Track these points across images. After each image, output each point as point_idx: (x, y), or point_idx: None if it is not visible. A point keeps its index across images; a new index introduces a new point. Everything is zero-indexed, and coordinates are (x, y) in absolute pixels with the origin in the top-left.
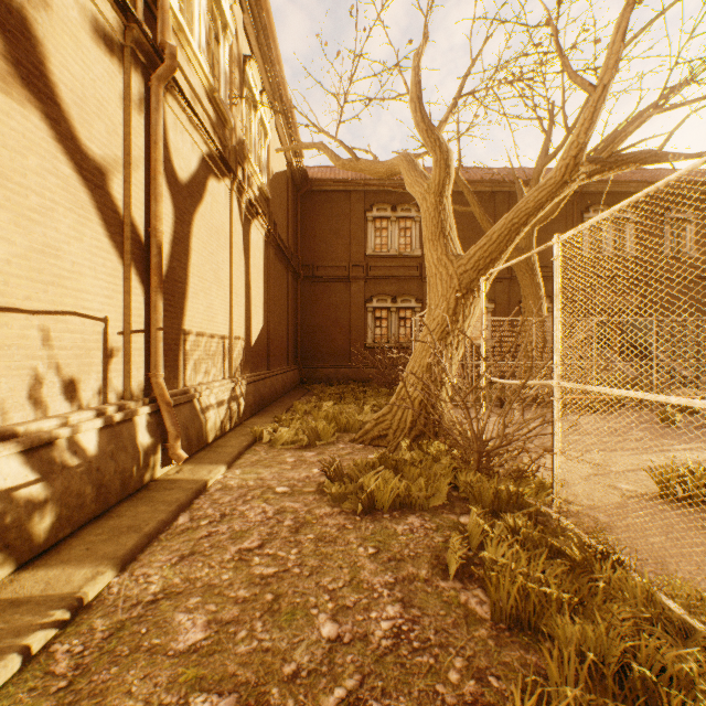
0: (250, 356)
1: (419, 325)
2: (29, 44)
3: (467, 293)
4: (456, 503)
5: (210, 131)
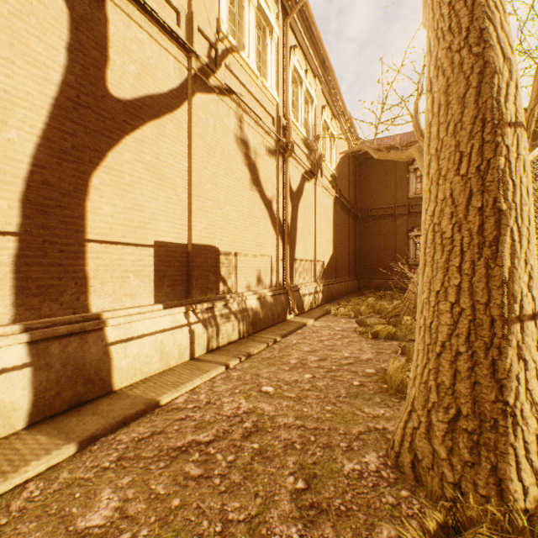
0: (325, 271)
1: None
2: (255, 172)
3: None
4: None
5: (305, 161)
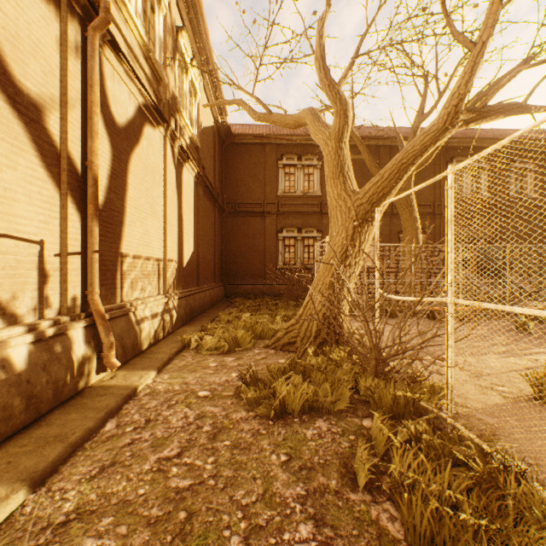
0: (183, 276)
1: (320, 251)
2: None
3: (362, 223)
4: (358, 406)
5: (145, 85)
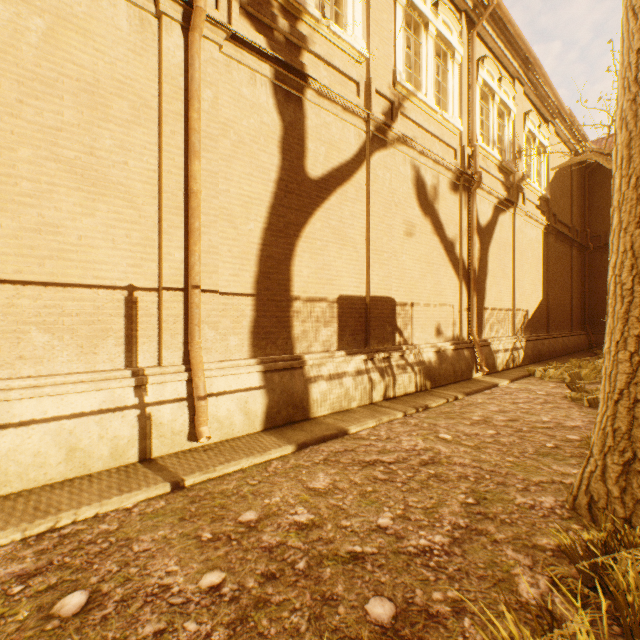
0: (529, 322)
1: None
2: (434, 214)
3: None
4: None
5: (498, 189)
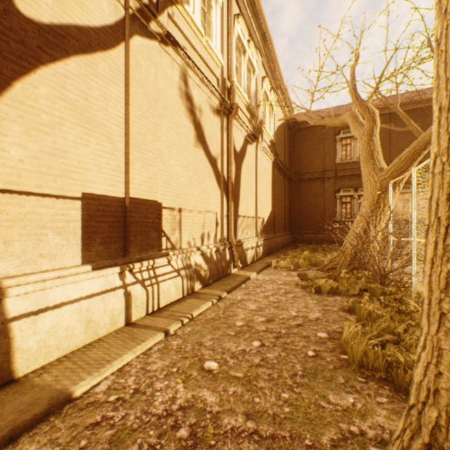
0: (265, 226)
1: None
2: (200, 129)
3: (385, 191)
4: (363, 296)
5: (248, 125)
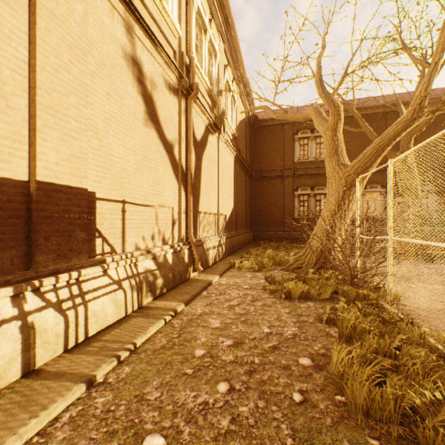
0: (227, 224)
1: None
2: (152, 105)
3: (350, 187)
4: (335, 299)
5: (209, 112)
